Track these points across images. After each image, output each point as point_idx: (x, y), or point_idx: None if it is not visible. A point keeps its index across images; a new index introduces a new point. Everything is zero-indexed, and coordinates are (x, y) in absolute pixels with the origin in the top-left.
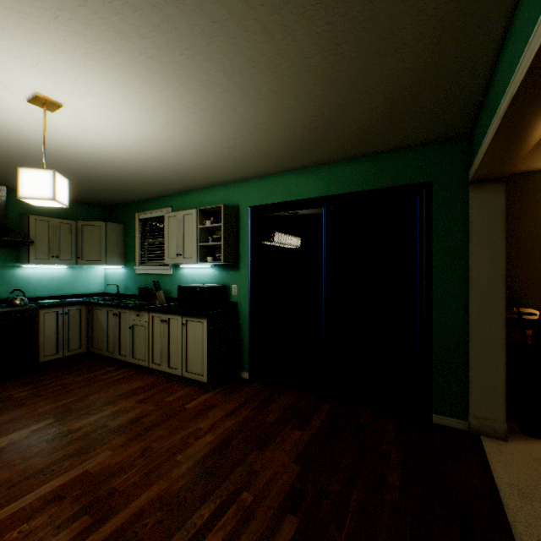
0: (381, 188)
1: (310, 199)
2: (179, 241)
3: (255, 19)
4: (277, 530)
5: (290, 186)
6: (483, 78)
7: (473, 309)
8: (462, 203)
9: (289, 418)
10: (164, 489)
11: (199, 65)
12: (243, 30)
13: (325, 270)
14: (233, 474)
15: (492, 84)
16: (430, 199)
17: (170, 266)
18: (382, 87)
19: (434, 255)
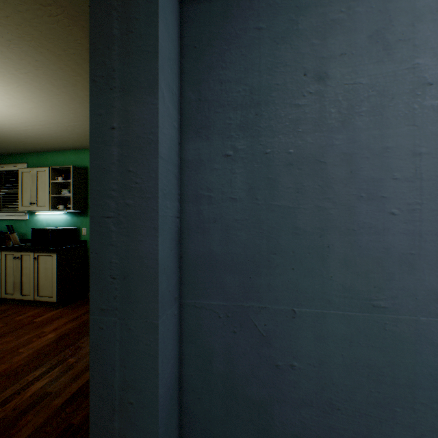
0: None
1: None
2: (33, 192)
3: (67, 65)
4: (88, 370)
5: None
6: None
7: None
8: None
9: None
10: (5, 368)
11: (32, 78)
12: (60, 68)
13: None
14: (65, 351)
15: None
16: None
17: (26, 213)
18: None
19: None
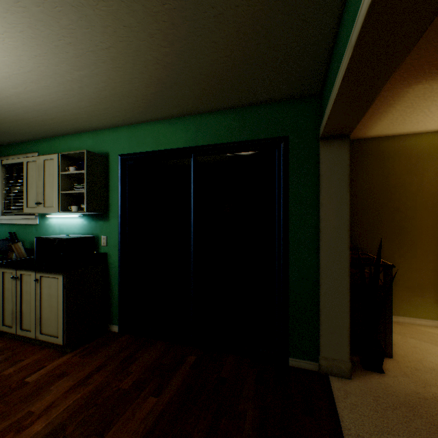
0: (244, 141)
1: (179, 149)
2: (39, 188)
3: None
4: None
5: (159, 135)
6: (334, 18)
7: (323, 257)
8: (314, 158)
9: (148, 381)
10: None
11: None
12: None
13: (193, 220)
14: None
15: (342, 24)
16: (287, 152)
17: (35, 216)
18: (232, 12)
19: (291, 206)
